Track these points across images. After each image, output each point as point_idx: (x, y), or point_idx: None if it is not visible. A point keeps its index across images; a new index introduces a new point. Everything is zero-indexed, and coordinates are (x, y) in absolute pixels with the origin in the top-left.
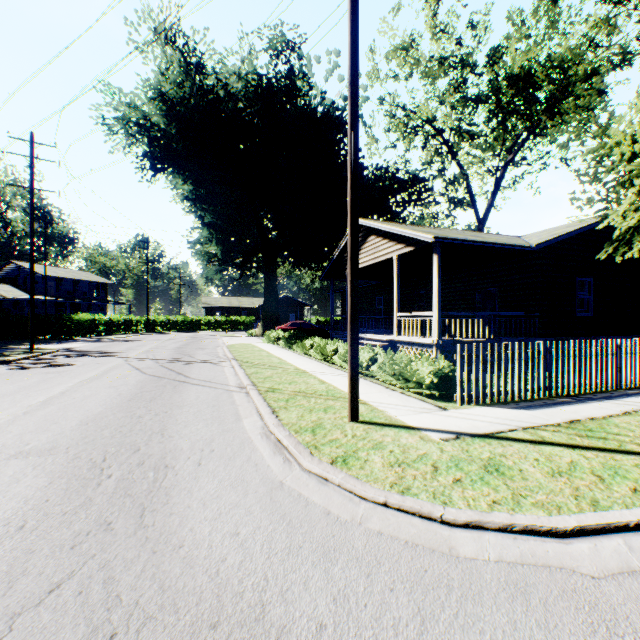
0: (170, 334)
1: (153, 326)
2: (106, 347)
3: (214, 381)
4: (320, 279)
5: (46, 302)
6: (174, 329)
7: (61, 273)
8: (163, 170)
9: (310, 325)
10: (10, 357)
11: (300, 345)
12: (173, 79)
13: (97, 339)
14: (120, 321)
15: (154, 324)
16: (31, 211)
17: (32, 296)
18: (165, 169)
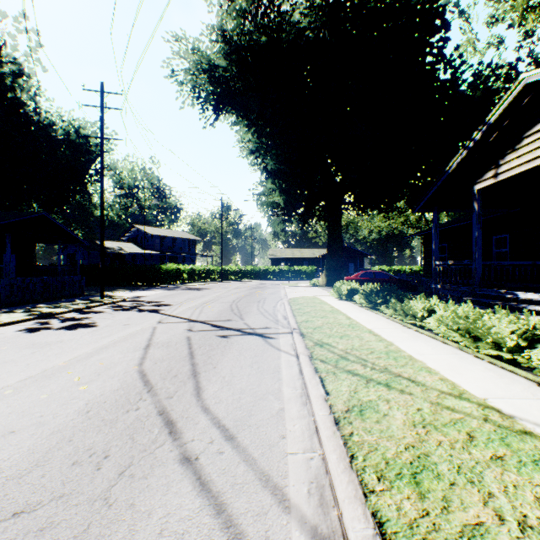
0: (239, 282)
1: (227, 275)
2: (169, 296)
3: (244, 439)
4: (415, 210)
5: (144, 254)
6: (244, 278)
7: (164, 233)
8: (223, 109)
9: (387, 275)
10: (62, 308)
11: (399, 307)
12: (232, 8)
13: (176, 286)
14: (200, 270)
15: (228, 273)
16: (101, 160)
17: (102, 245)
18: (226, 110)
